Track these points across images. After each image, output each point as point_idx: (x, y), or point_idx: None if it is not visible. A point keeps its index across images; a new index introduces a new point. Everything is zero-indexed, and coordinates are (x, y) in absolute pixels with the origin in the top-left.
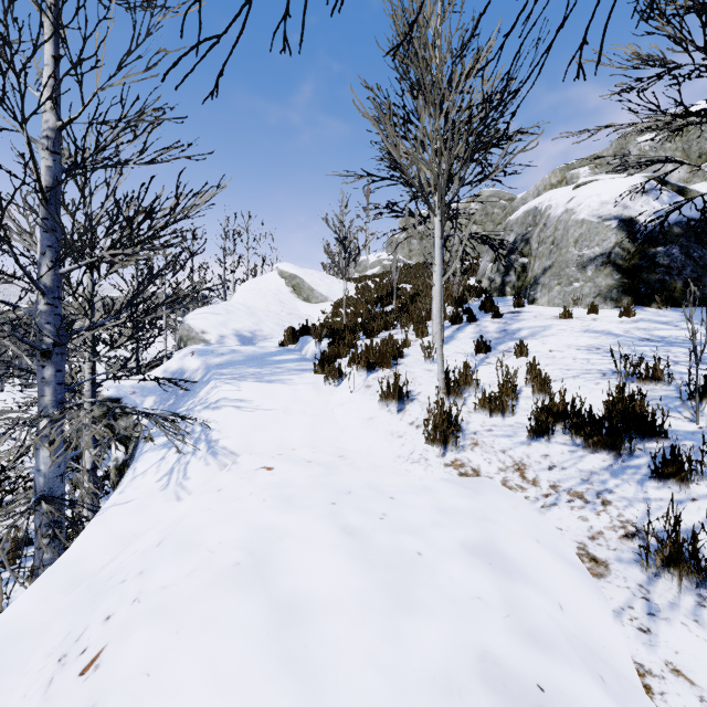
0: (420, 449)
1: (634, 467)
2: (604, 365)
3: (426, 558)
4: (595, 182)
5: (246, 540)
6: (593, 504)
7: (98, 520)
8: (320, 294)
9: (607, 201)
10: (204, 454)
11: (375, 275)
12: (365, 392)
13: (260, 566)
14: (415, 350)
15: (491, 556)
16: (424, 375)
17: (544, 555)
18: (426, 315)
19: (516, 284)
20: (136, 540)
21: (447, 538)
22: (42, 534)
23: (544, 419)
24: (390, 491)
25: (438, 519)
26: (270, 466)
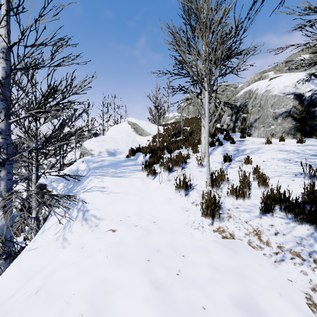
0: (198, 219)
1: None
2: (295, 169)
3: (209, 313)
4: (281, 77)
5: (90, 293)
6: (308, 261)
7: (17, 261)
8: (147, 132)
9: (287, 85)
10: (80, 219)
11: (172, 123)
12: (167, 183)
13: None
14: (193, 160)
15: (253, 312)
16: (198, 174)
17: (287, 307)
18: (197, 142)
19: (240, 127)
20: (33, 277)
21: (221, 293)
22: None
23: (269, 203)
24: (182, 250)
25: (213, 276)
26: (114, 229)
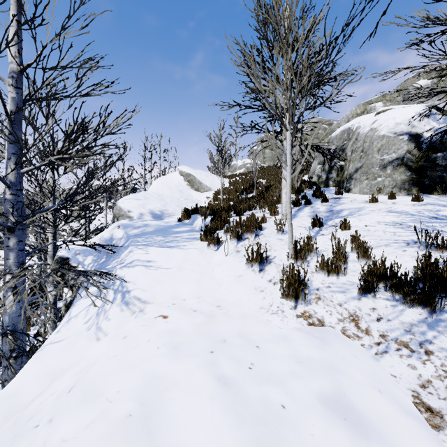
0: (277, 302)
1: (446, 321)
2: (407, 236)
3: (289, 412)
4: (391, 110)
5: (139, 390)
6: (418, 353)
7: (37, 356)
8: (206, 186)
9: (400, 122)
10: (119, 303)
11: (241, 174)
12: (235, 256)
13: (148, 418)
14: (270, 225)
15: (344, 410)
16: (277, 243)
17: (387, 406)
18: (276, 200)
19: (336, 179)
20: (61, 376)
21: (305, 390)
22: (8, 356)
23: (370, 280)
24: (256, 339)
25: (296, 369)
26: (165, 315)
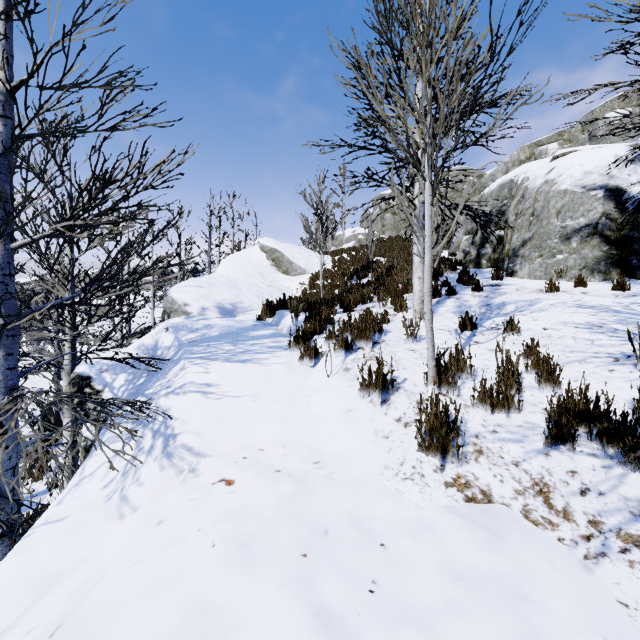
0: (412, 458)
1: None
2: (614, 347)
3: None
4: (576, 153)
5: (174, 638)
6: None
7: (20, 548)
8: (299, 267)
9: (590, 171)
10: (159, 455)
11: (350, 249)
12: (343, 377)
13: None
14: (395, 326)
15: None
16: (408, 356)
17: None
18: (403, 288)
19: (492, 256)
20: (53, 588)
21: None
22: None
23: (564, 422)
24: (379, 530)
25: (452, 595)
26: (230, 478)
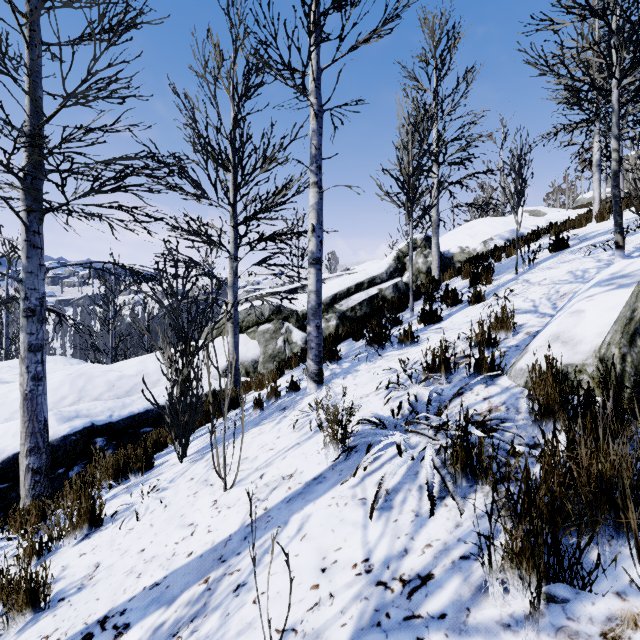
0: None
1: None
2: None
3: None
4: None
5: None
6: None
7: None
8: None
9: None
10: None
11: (588, 203)
12: None
13: None
14: None
15: None
16: None
17: None
18: None
19: None
20: None
21: None
22: None
23: None
24: None
25: None
26: None
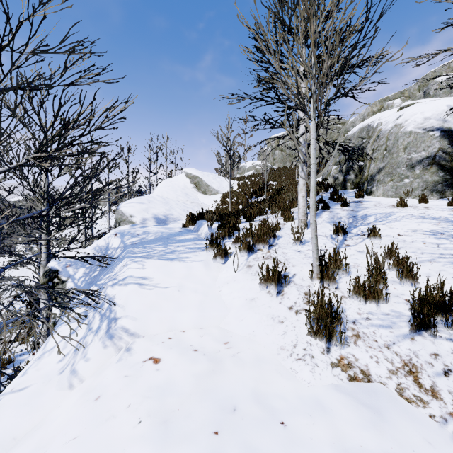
0: (303, 341)
1: None
2: None
3: None
4: (417, 104)
5: None
6: None
7: None
8: (213, 189)
9: (429, 117)
10: (103, 336)
11: (250, 175)
12: (246, 272)
13: None
14: (285, 233)
15: None
16: (296, 256)
17: None
18: (290, 204)
19: (354, 180)
20: None
21: None
22: None
23: (426, 312)
24: (279, 407)
25: None
26: (157, 357)
